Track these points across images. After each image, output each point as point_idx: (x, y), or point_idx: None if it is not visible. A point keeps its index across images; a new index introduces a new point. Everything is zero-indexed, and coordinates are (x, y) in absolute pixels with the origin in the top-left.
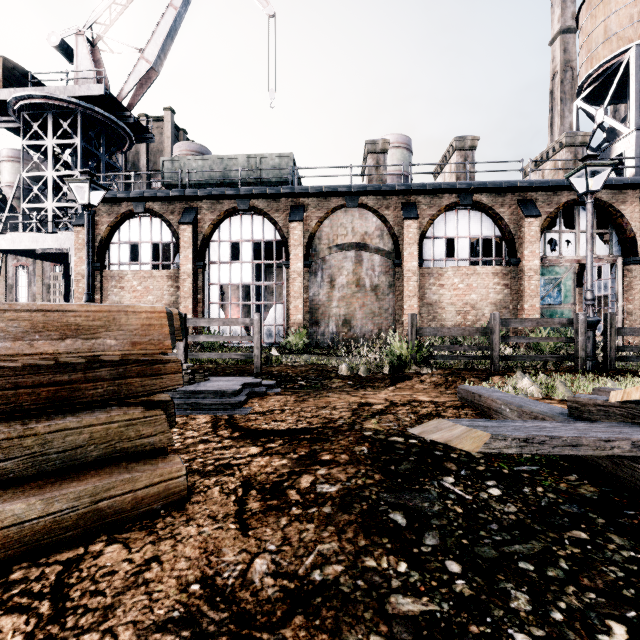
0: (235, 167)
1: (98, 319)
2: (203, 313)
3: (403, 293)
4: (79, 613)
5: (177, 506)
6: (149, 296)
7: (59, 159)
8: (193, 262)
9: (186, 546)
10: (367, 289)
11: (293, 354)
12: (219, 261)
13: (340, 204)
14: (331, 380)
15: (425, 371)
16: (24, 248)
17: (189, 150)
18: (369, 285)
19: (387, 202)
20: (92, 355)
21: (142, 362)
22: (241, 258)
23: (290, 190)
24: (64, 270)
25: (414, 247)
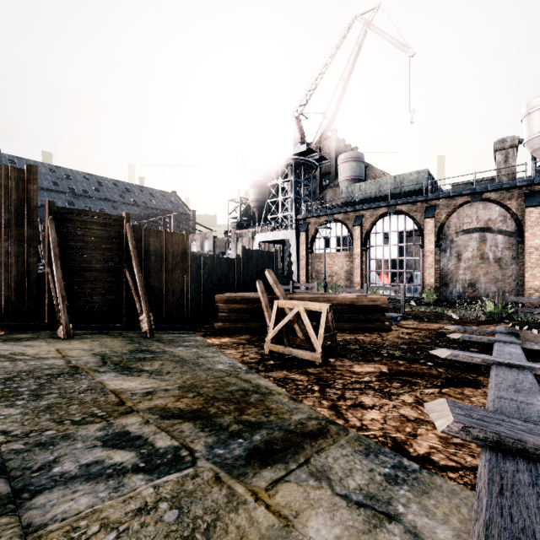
0: (385, 185)
1: (377, 299)
2: (366, 277)
3: (525, 264)
4: (383, 335)
5: (390, 332)
6: (335, 267)
7: (281, 188)
8: (360, 247)
9: (394, 334)
10: (490, 261)
11: (425, 305)
12: (375, 245)
13: (465, 201)
14: (442, 320)
15: (505, 321)
16: (270, 240)
17: (348, 158)
18: (492, 258)
19: (509, 194)
20: (376, 305)
21: (382, 306)
22: (390, 242)
23: (424, 198)
24: (282, 248)
25: (536, 228)
